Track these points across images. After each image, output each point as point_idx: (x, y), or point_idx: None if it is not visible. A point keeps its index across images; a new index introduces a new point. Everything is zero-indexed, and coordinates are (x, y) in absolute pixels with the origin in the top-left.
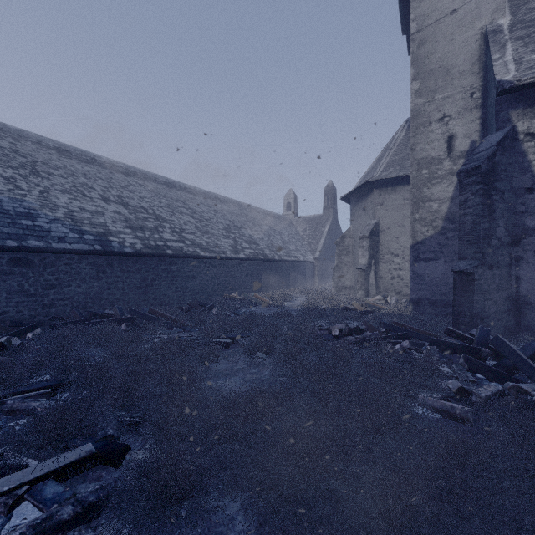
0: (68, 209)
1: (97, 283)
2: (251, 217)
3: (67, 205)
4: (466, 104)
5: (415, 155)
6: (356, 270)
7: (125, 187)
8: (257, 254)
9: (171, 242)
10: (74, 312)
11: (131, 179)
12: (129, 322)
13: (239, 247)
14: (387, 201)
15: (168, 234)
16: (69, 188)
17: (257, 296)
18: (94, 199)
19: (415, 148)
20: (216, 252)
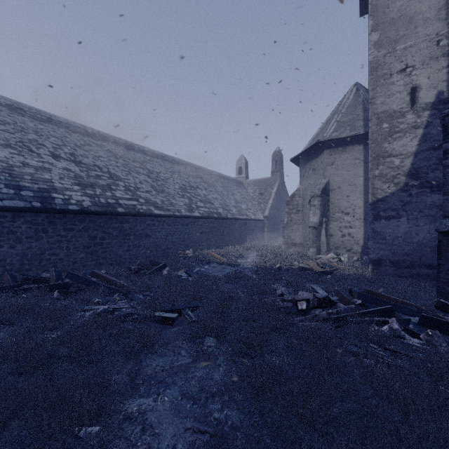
0: (7, 163)
1: (36, 243)
2: (206, 179)
3: (7, 159)
4: (432, 53)
5: (374, 109)
6: (305, 228)
7: (81, 146)
8: (211, 212)
9: (124, 200)
10: (6, 276)
11: (88, 139)
12: (63, 288)
13: (194, 205)
14: (337, 161)
15: (121, 192)
16: (14, 143)
17: (210, 253)
18: (41, 155)
19: (375, 101)
20: (170, 210)
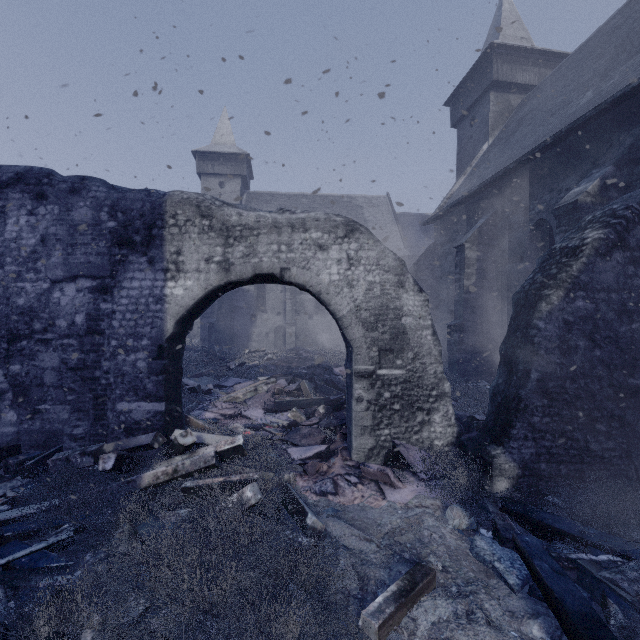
0: None
1: None
2: None
3: None
4: None
5: None
6: None
7: None
8: None
9: None
10: None
11: None
12: None
13: None
14: None
15: None
16: None
17: None
18: None
19: None
20: None
